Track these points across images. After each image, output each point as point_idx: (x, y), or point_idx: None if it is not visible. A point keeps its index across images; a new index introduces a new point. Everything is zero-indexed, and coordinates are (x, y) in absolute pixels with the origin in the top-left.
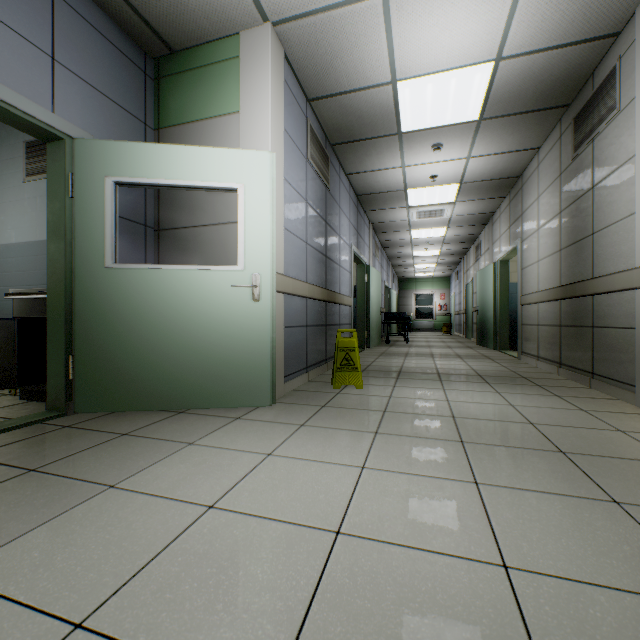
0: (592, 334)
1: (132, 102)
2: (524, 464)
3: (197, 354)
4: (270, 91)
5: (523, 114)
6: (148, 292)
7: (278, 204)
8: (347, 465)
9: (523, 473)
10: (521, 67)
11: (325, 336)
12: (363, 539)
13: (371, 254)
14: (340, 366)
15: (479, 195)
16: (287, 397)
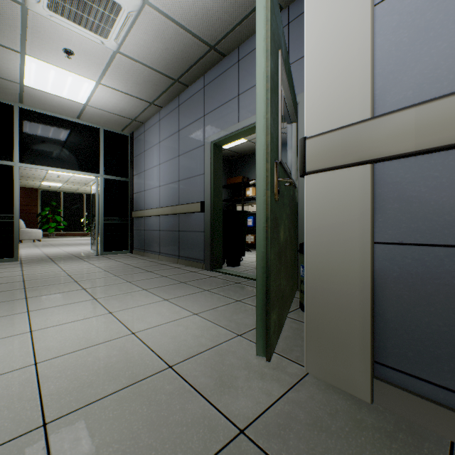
0: None
1: None
2: None
3: None
4: None
5: None
6: None
7: None
8: (55, 357)
9: None
10: None
11: None
12: (14, 335)
13: None
14: None
15: None
16: (343, 399)
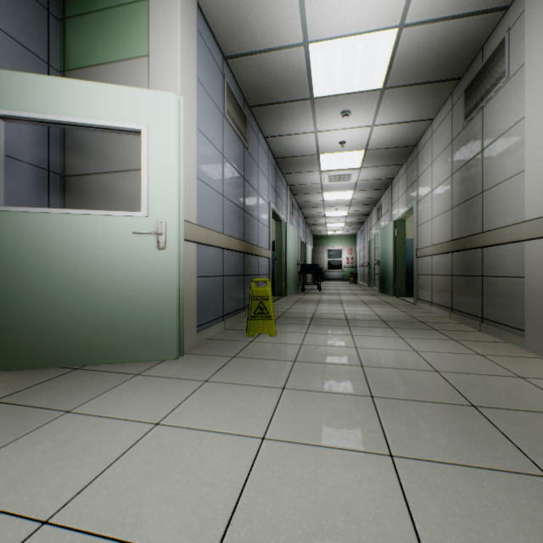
0: (482, 283)
1: (31, 38)
2: (439, 424)
3: (95, 306)
4: (179, 35)
5: (421, 85)
6: (37, 238)
7: (189, 152)
8: (245, 436)
9: (440, 438)
10: (421, 36)
11: (243, 285)
12: None
13: (289, 213)
14: (254, 314)
15: (381, 162)
16: (199, 347)
